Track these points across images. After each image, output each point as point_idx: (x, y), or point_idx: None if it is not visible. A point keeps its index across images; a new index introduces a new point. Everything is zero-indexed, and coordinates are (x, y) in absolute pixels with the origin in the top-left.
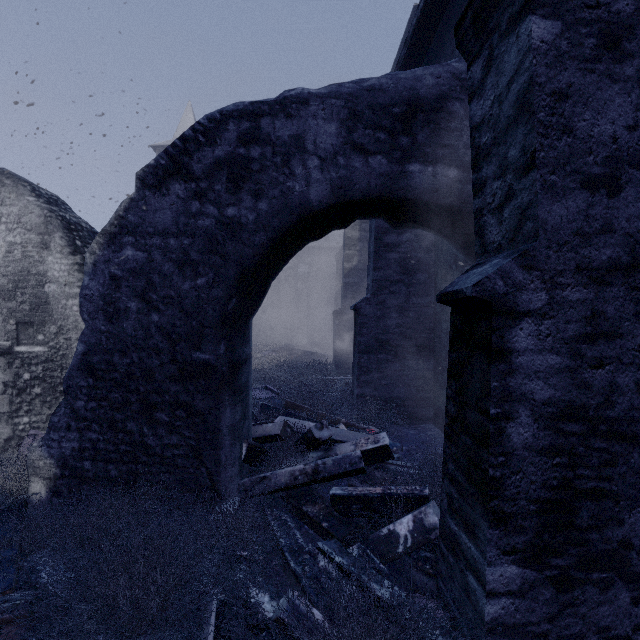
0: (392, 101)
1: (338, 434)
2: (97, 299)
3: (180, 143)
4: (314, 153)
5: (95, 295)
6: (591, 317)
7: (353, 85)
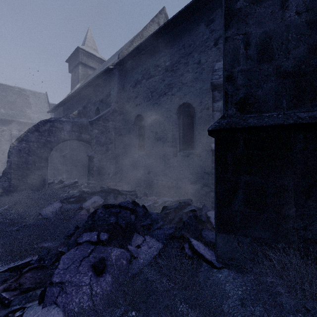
0: (79, 124)
1: (65, 182)
2: (15, 154)
3: (38, 125)
4: (66, 130)
5: (14, 153)
6: (101, 158)
7: (72, 120)
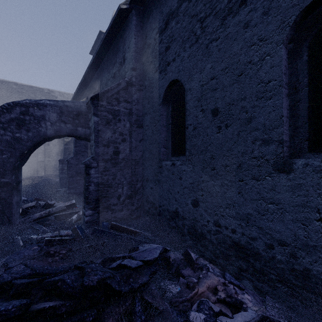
0: (73, 110)
1: (58, 204)
2: None
3: None
4: (49, 121)
5: None
6: (104, 168)
7: (62, 103)
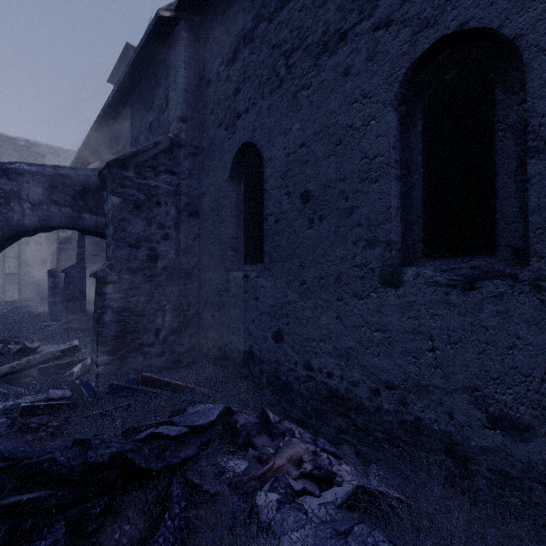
0: (75, 184)
1: (46, 348)
2: None
3: None
4: (28, 201)
5: None
6: (132, 283)
7: (53, 170)
